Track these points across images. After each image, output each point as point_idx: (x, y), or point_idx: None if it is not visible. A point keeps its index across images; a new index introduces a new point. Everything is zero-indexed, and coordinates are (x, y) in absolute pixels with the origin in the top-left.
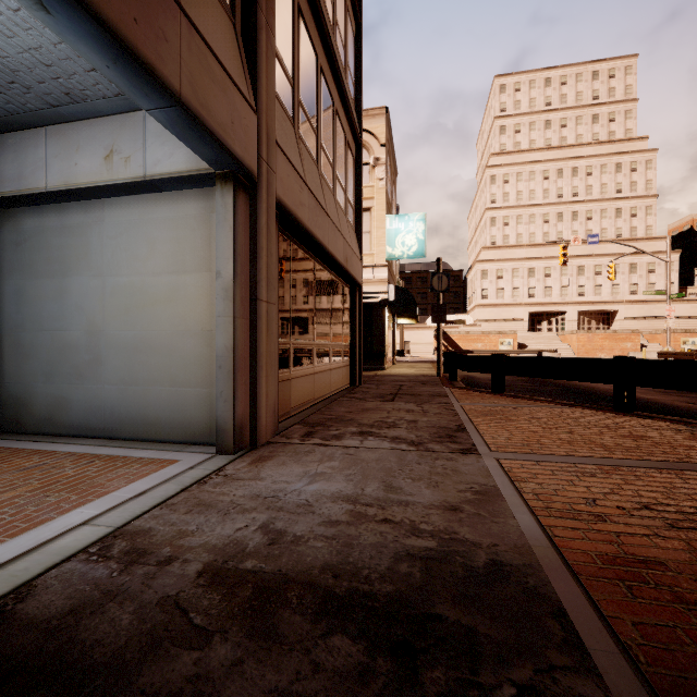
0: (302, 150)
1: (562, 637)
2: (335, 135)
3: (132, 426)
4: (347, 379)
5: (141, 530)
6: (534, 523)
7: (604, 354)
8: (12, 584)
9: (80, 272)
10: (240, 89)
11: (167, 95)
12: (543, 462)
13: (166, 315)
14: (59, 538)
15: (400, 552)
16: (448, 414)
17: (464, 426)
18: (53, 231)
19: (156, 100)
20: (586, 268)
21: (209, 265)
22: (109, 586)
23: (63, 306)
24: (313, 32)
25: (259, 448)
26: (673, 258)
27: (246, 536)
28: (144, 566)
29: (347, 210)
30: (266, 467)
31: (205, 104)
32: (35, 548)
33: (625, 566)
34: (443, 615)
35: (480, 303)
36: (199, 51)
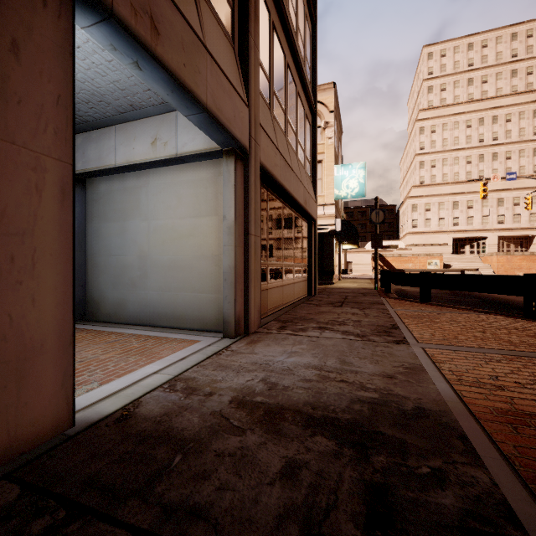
0: (275, 126)
1: (463, 449)
2: (297, 111)
3: (167, 318)
4: (305, 290)
5: (189, 378)
6: (448, 388)
7: (522, 272)
8: (129, 399)
9: (134, 218)
10: (238, 93)
11: (199, 107)
12: (459, 351)
13: (188, 245)
14: (144, 379)
15: (353, 399)
16: (384, 317)
17: (397, 325)
18: (118, 191)
19: (192, 110)
20: (505, 200)
21: (217, 211)
22: (181, 404)
23: (124, 240)
24: (282, 39)
25: (250, 335)
26: None
27: (253, 384)
28: (197, 396)
29: (306, 165)
30: (257, 347)
31: (219, 107)
32: (133, 383)
33: (514, 416)
34: (384, 432)
35: (411, 231)
36: (216, 74)
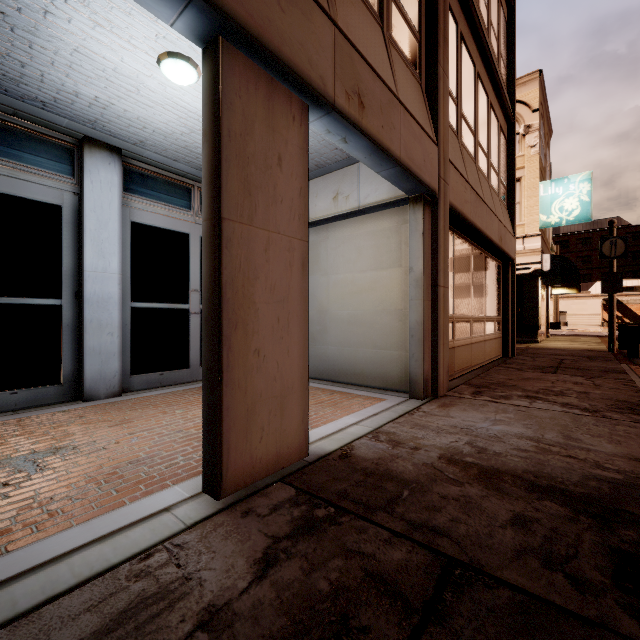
0: (464, 155)
1: None
2: (489, 126)
3: (346, 374)
4: (499, 350)
5: (389, 432)
6: None
7: None
8: (342, 443)
9: (313, 273)
10: (427, 134)
11: (393, 162)
12: None
13: (369, 299)
14: (347, 428)
15: (587, 475)
16: (627, 390)
17: None
18: None
19: (385, 167)
20: None
21: (400, 262)
22: (391, 453)
23: None
24: (471, 47)
25: (439, 398)
26: None
27: (459, 446)
28: (403, 448)
29: (500, 191)
30: (452, 411)
31: (410, 157)
32: (339, 430)
33: None
34: (633, 512)
35: None
36: (408, 123)
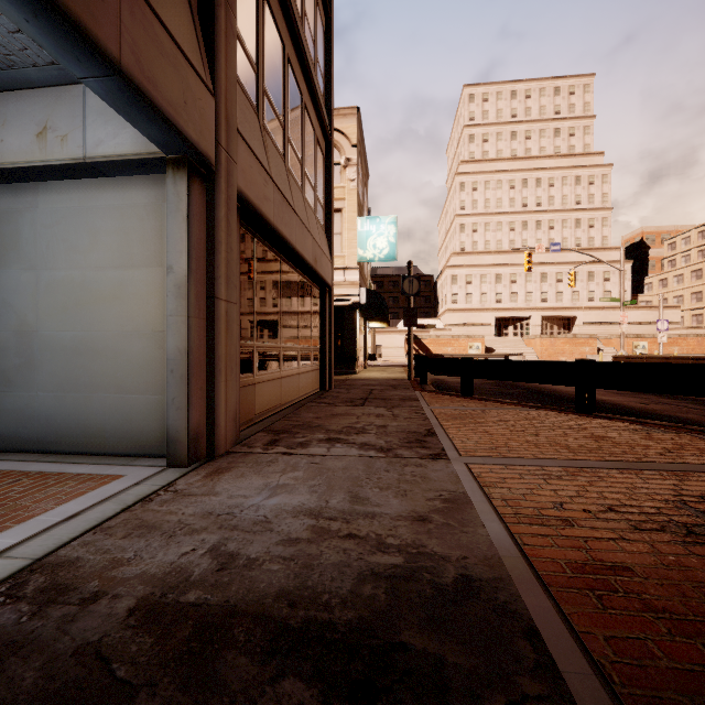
0: (267, 142)
1: (534, 660)
2: (304, 130)
3: (71, 438)
4: (317, 383)
5: (65, 561)
6: (503, 531)
7: (565, 358)
8: None
9: (8, 265)
10: (194, 67)
11: (103, 61)
12: (512, 465)
13: (110, 314)
14: None
15: (364, 572)
16: (418, 418)
17: (434, 430)
18: None
19: (90, 67)
20: (549, 275)
21: (161, 259)
22: (14, 635)
23: None
24: (279, 19)
25: (217, 459)
26: (626, 268)
27: (192, 562)
28: (63, 607)
29: (317, 209)
30: (222, 480)
31: (151, 77)
32: None
33: (594, 574)
34: (409, 644)
35: (450, 307)
36: (144, 18)
